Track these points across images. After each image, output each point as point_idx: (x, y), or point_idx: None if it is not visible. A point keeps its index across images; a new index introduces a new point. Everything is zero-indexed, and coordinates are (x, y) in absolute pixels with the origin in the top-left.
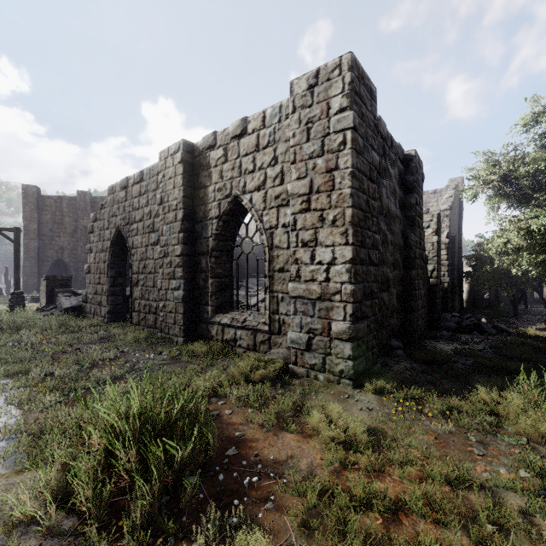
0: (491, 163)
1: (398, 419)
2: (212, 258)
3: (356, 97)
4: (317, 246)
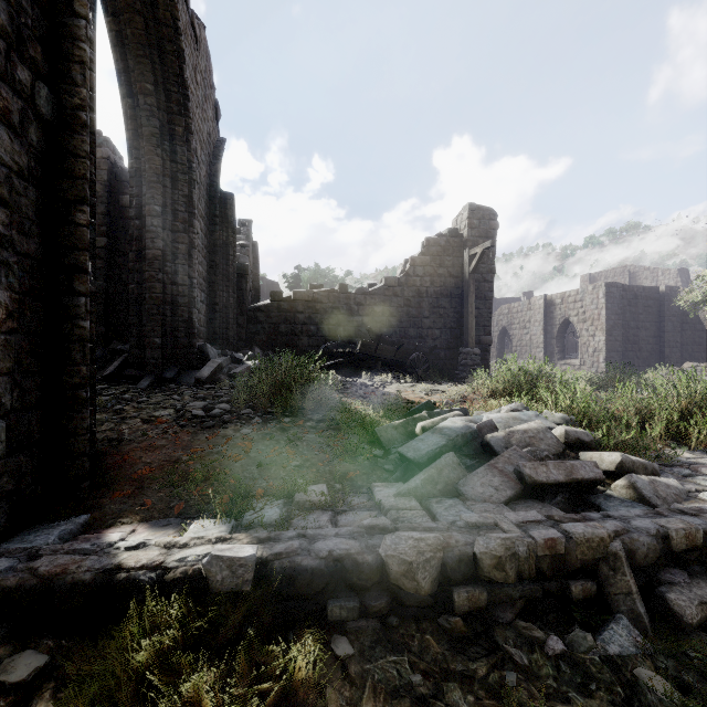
0: None
1: None
2: (556, 340)
3: (607, 294)
4: (595, 336)
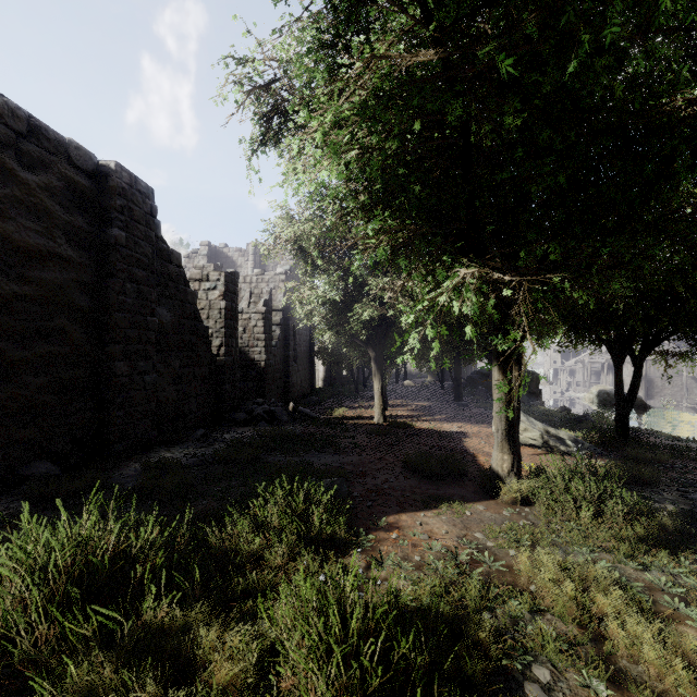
0: (286, 219)
1: None
2: None
3: None
4: None
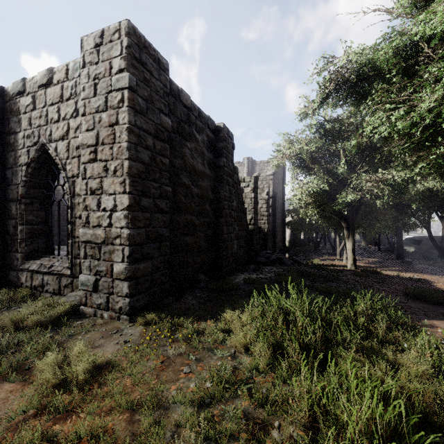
0: (288, 142)
1: (143, 348)
2: (21, 205)
3: (135, 62)
4: (102, 194)
